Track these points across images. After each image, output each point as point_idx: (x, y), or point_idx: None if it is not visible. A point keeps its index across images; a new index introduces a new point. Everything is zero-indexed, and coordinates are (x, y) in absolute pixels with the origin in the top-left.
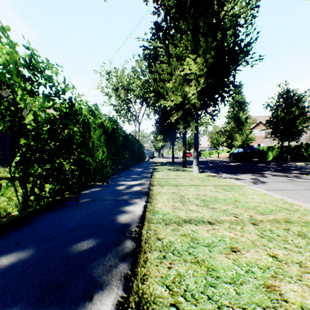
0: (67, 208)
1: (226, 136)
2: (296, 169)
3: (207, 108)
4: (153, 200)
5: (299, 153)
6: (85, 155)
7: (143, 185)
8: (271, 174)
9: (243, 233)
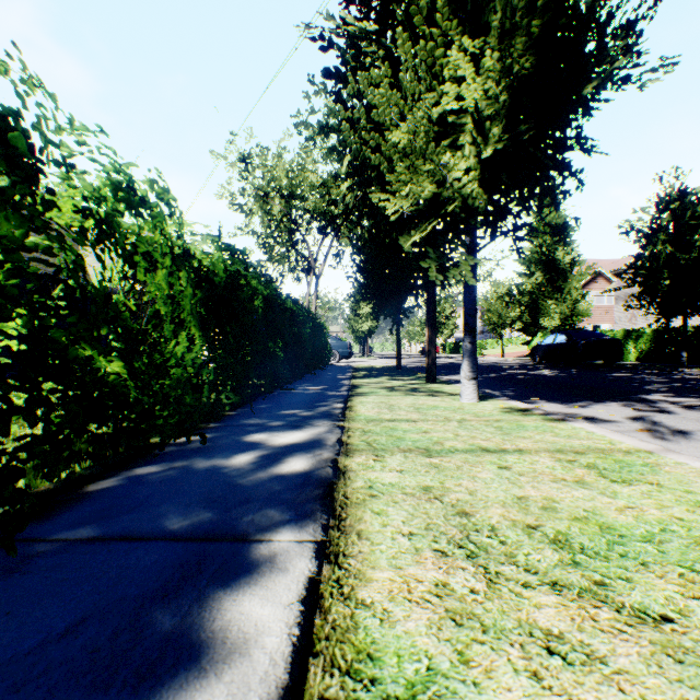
0: None
1: (524, 306)
2: None
3: (501, 219)
4: (350, 540)
5: None
6: None
7: (317, 448)
8: (676, 403)
9: None
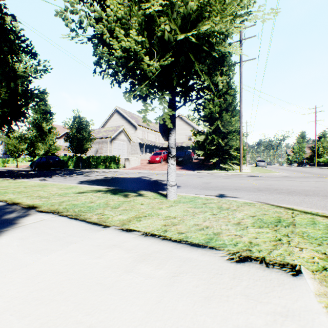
0: None
1: (29, 144)
2: (78, 173)
3: (2, 126)
4: None
5: (89, 163)
6: None
7: None
8: (58, 176)
9: (20, 188)
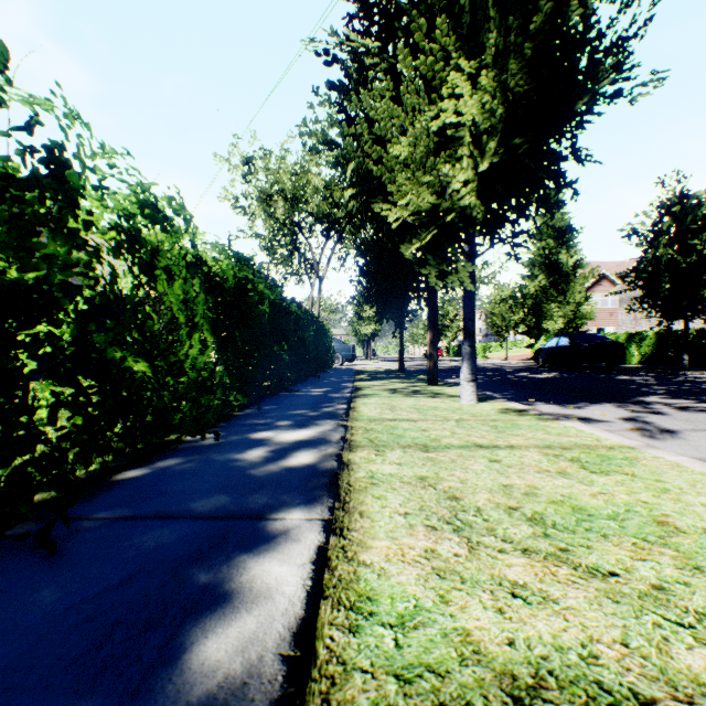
0: (7, 565)
1: (527, 309)
2: None
3: (499, 226)
4: (353, 518)
5: None
6: (128, 353)
7: (323, 444)
8: (670, 405)
9: None
